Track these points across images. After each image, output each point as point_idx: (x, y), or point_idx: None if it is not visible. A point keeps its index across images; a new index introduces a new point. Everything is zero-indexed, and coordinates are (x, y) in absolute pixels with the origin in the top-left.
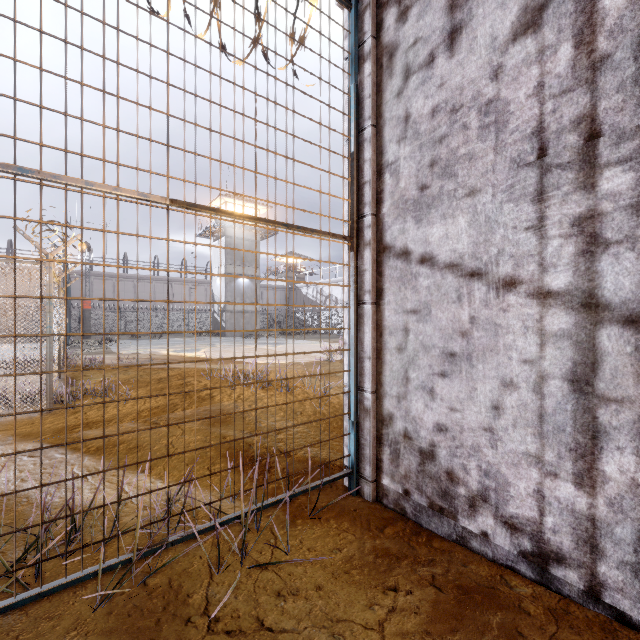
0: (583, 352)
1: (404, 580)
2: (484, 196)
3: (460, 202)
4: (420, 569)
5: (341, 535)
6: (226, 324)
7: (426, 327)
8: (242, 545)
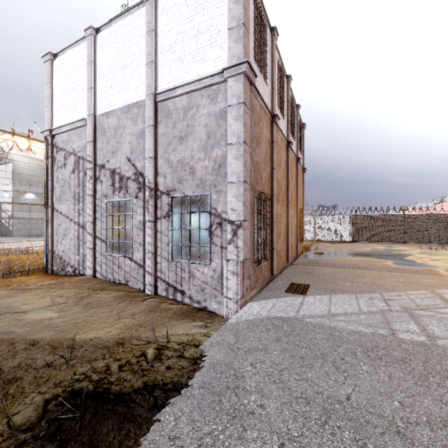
0: (78, 232)
1: (44, 278)
2: (69, 201)
3: (66, 201)
4: (50, 277)
5: (34, 277)
6: (13, 228)
7: (61, 228)
8: (2, 275)
